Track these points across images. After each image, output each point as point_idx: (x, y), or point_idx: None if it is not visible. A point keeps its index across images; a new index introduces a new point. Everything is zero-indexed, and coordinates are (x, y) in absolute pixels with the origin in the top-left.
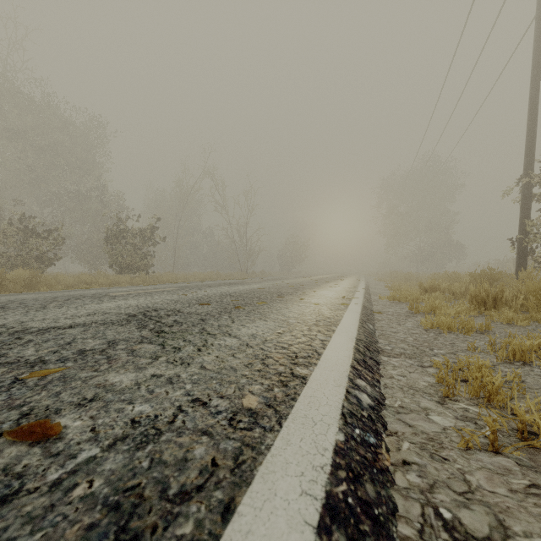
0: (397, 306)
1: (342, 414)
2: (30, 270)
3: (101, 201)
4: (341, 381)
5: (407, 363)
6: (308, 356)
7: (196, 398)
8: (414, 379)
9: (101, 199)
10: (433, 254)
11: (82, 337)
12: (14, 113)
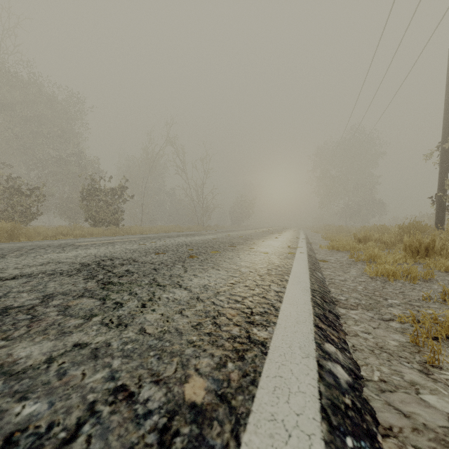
0: (337, 254)
1: (322, 409)
2: (12, 223)
3: (79, 165)
4: (309, 349)
5: (367, 317)
6: (264, 312)
7: (121, 385)
8: (382, 338)
9: (79, 164)
10: (359, 211)
11: (18, 290)
12: (4, 90)
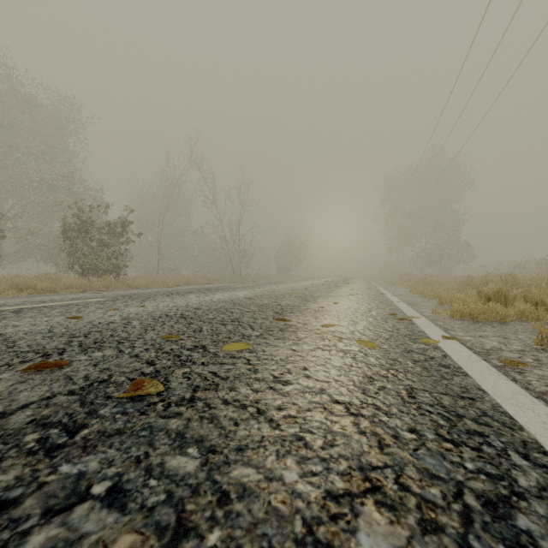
0: (486, 330)
1: None
2: None
3: (70, 193)
4: None
5: None
6: None
7: None
8: None
9: (70, 191)
10: (440, 256)
11: None
12: None
